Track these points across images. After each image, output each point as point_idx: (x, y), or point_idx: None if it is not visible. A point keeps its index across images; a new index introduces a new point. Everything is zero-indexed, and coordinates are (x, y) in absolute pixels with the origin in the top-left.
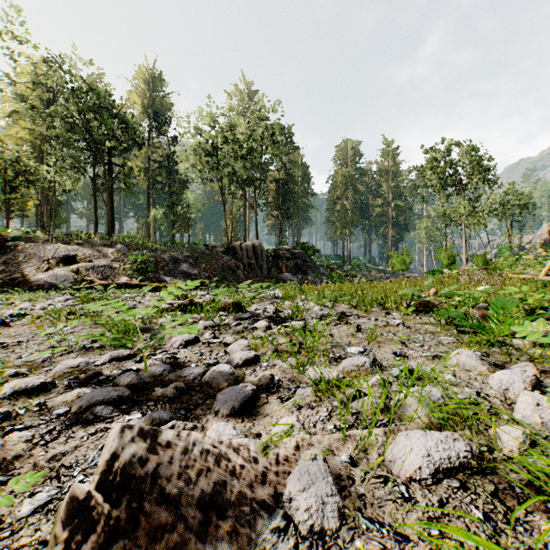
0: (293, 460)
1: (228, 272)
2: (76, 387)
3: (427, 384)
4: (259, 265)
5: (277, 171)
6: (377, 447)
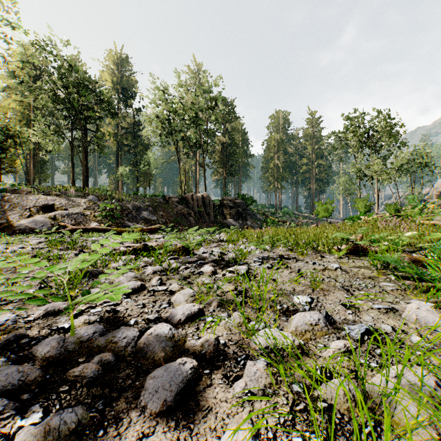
0: None
1: (181, 219)
2: None
3: (412, 364)
4: (207, 212)
5: (222, 136)
6: None
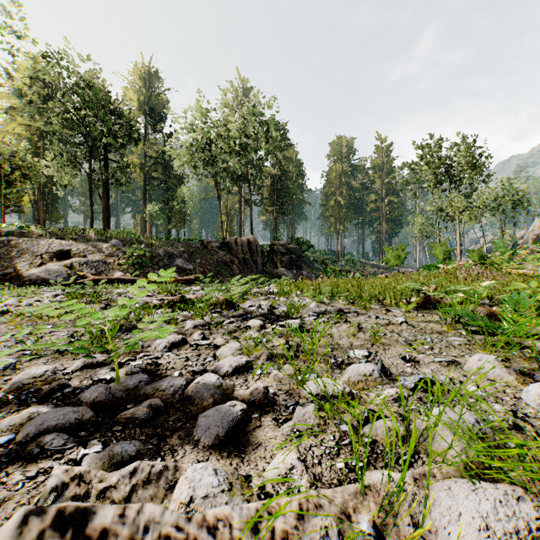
0: (295, 537)
1: (223, 267)
2: (33, 403)
3: (456, 404)
4: (254, 260)
5: (271, 167)
6: (407, 503)
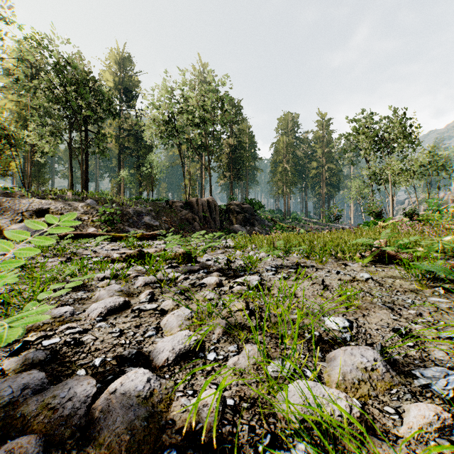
0: None
1: (185, 224)
2: None
3: None
4: (213, 217)
5: (228, 138)
6: None
